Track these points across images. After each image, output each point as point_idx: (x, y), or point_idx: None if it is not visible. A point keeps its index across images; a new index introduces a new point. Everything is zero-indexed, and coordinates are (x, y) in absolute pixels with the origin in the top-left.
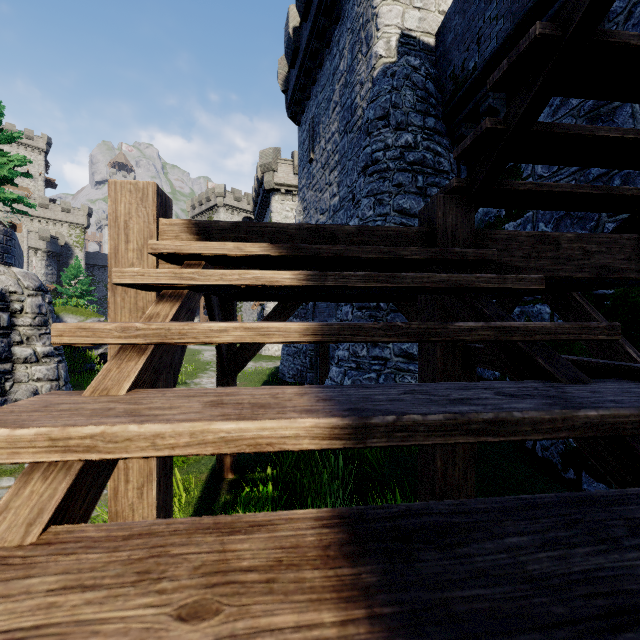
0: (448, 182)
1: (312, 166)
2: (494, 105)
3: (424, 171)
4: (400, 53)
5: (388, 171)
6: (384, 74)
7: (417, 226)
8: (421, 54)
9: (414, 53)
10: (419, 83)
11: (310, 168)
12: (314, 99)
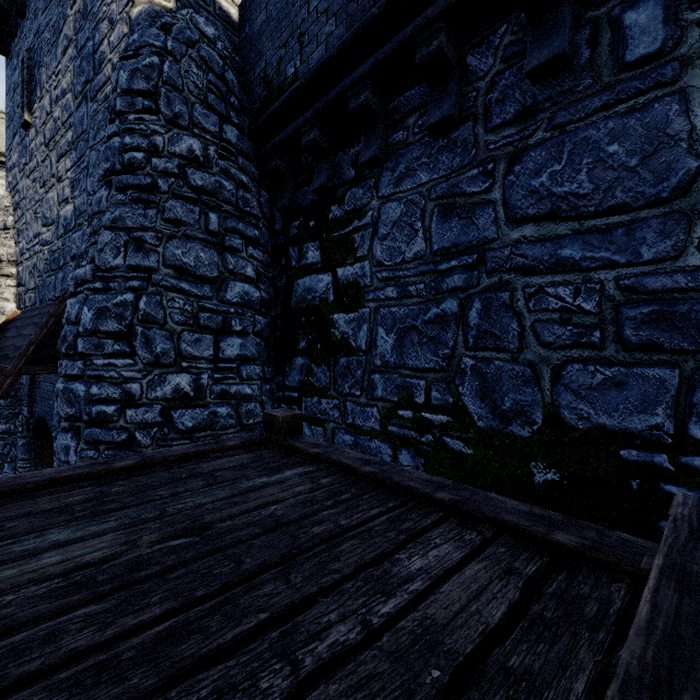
0: (258, 232)
1: (29, 135)
2: (321, 142)
3: (221, 207)
4: (181, 0)
5: (156, 192)
6: (151, 20)
7: (208, 296)
8: (218, 23)
9: (206, 14)
10: (213, 64)
11: (25, 137)
12: (32, 19)
